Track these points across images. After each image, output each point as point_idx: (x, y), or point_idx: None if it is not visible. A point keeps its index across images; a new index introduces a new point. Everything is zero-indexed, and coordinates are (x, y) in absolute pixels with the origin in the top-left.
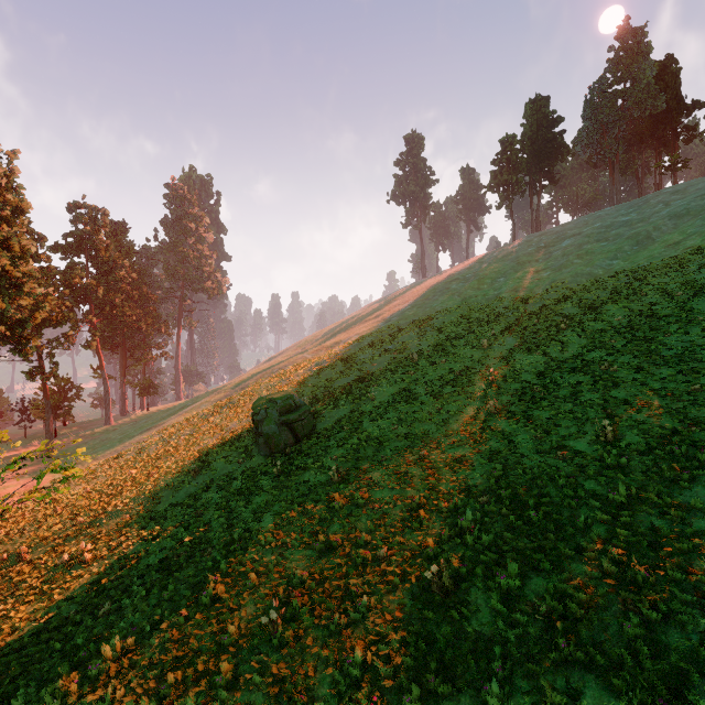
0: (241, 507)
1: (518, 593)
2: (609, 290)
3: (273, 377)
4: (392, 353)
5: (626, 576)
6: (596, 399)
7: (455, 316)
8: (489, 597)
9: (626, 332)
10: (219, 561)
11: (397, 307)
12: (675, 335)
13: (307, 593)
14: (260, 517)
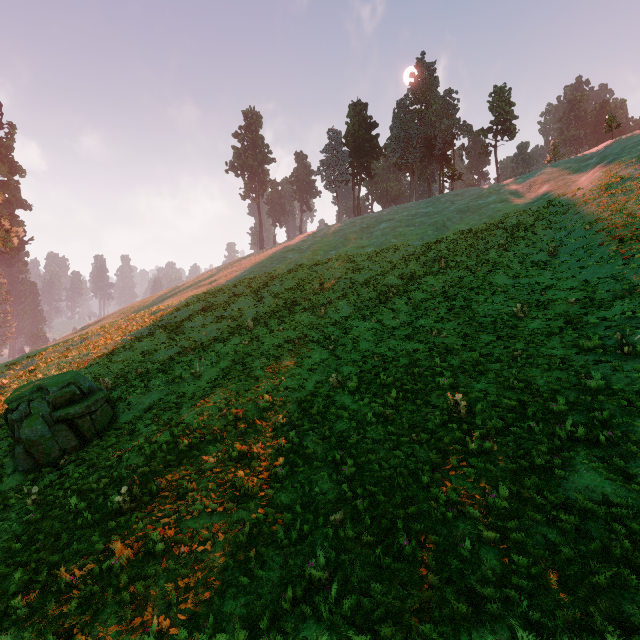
0: None
1: None
2: (423, 265)
3: (71, 350)
4: (226, 320)
5: None
6: (435, 367)
7: (292, 283)
8: None
9: (445, 300)
10: None
11: (234, 274)
12: (486, 304)
13: None
14: None
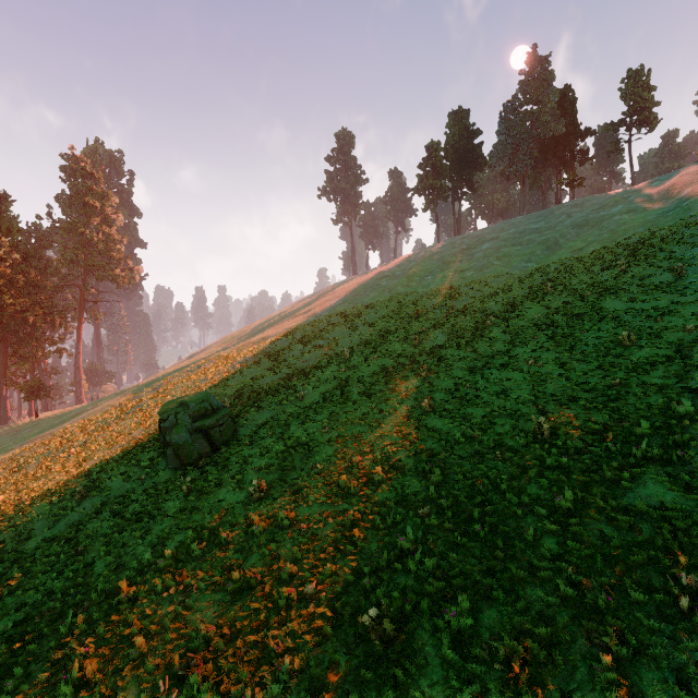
0: (137, 538)
1: (470, 632)
2: (527, 289)
3: (191, 376)
4: (323, 349)
5: (585, 600)
6: (527, 395)
7: (386, 312)
8: (438, 642)
9: (546, 328)
10: (97, 620)
11: (328, 303)
12: (590, 332)
13: (213, 657)
14: (160, 550)
